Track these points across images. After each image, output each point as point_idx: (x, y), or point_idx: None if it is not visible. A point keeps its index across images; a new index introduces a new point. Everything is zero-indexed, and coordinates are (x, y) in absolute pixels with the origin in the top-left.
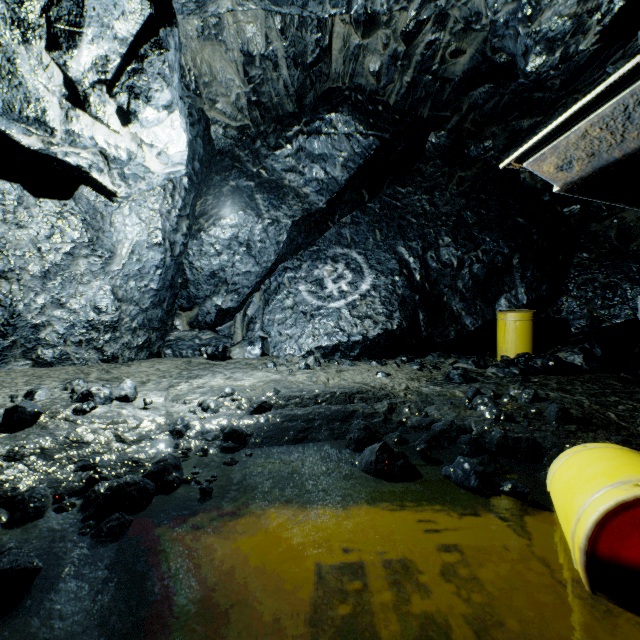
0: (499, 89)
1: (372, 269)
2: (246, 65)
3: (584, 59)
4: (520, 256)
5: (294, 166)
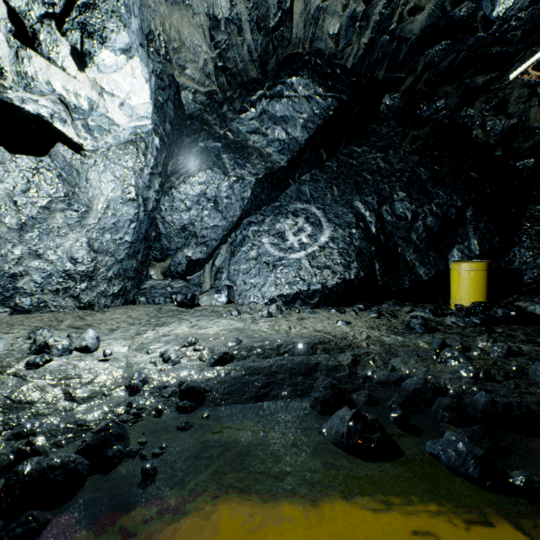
0: (456, 45)
1: (330, 222)
2: (212, 30)
3: None
4: (473, 209)
5: (258, 128)
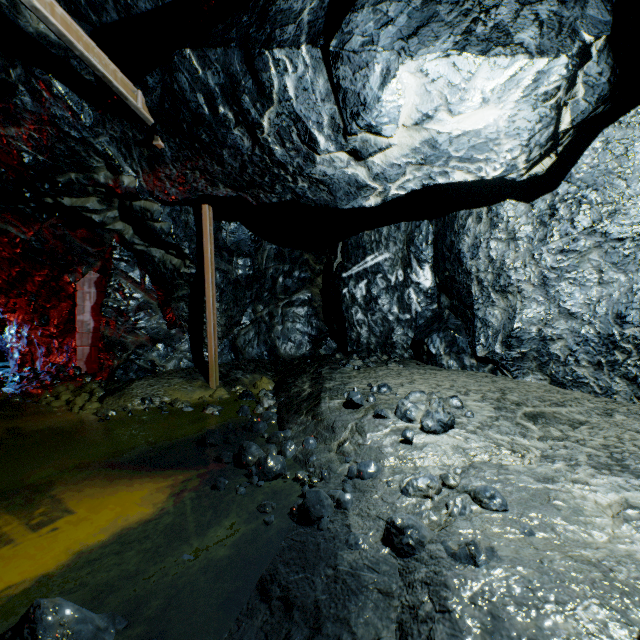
0: None
1: None
2: None
3: None
4: None
5: None
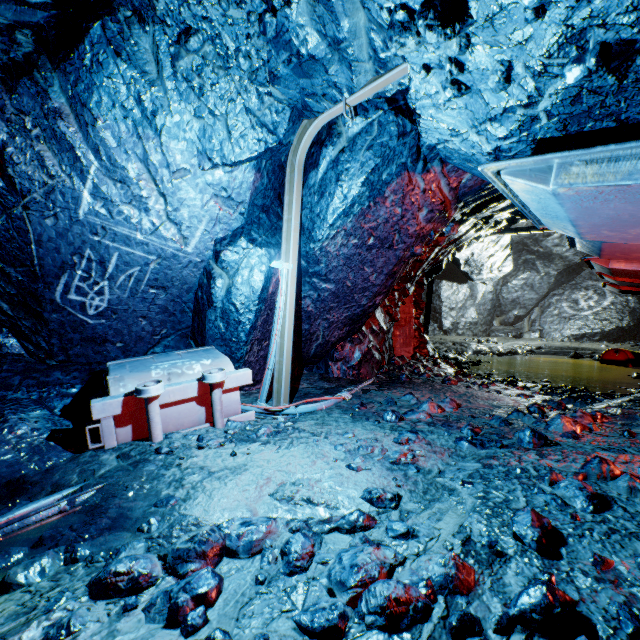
0: None
1: (612, 293)
2: None
3: None
4: None
5: (558, 243)
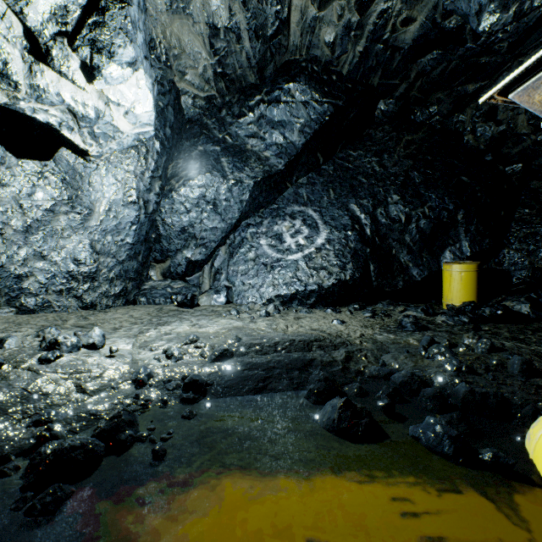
0: (447, 55)
1: (326, 225)
2: (212, 38)
3: (533, 20)
4: (464, 212)
5: (256, 132)
